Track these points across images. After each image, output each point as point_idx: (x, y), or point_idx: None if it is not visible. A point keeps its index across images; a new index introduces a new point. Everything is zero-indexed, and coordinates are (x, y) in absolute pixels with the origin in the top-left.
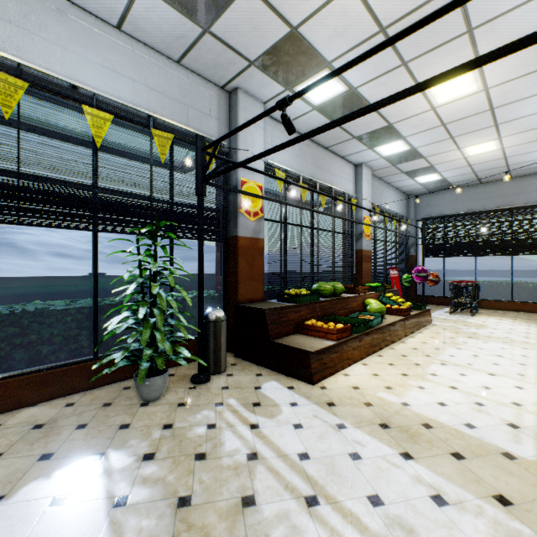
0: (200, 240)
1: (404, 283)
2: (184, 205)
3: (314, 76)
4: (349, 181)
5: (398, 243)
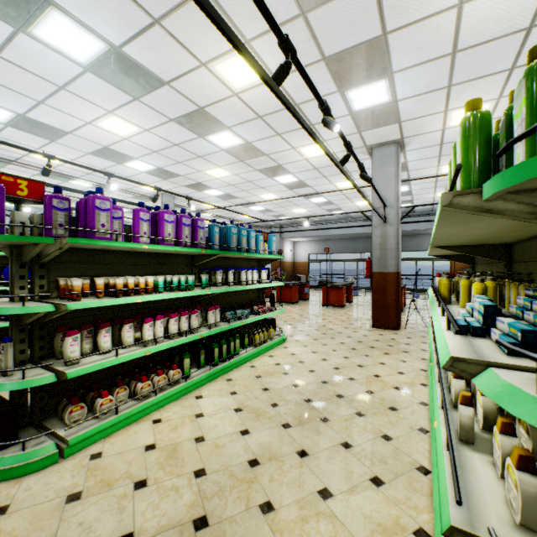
0: None
1: None
2: None
3: None
4: None
5: None
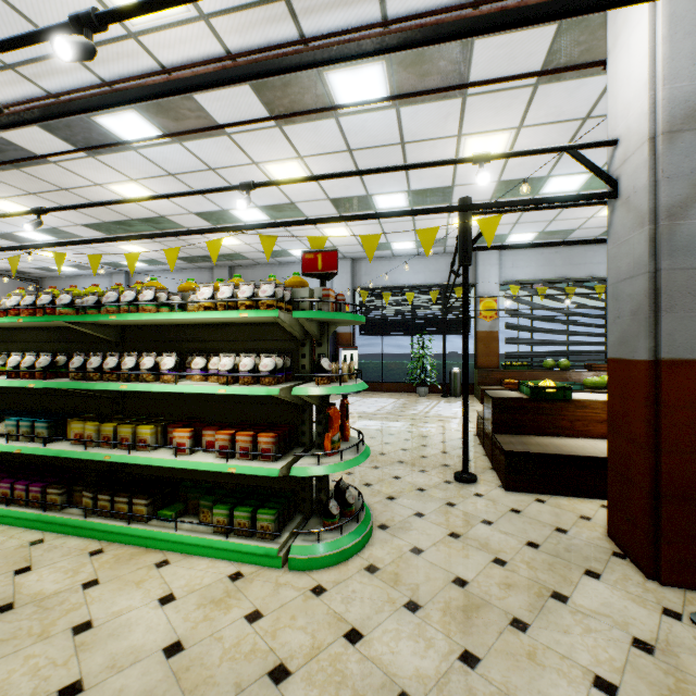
0: (443, 337)
1: None
2: (446, 320)
3: (509, 237)
4: None
5: None
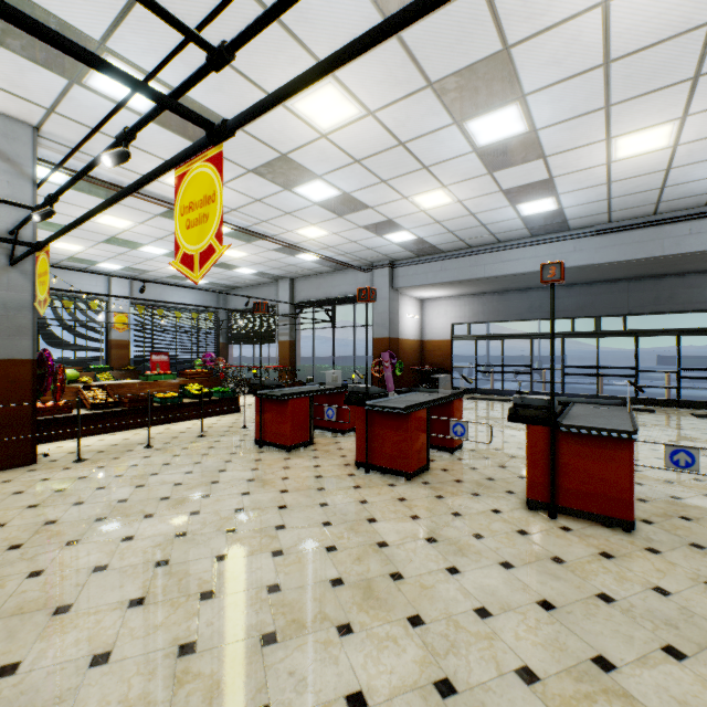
0: None
1: (196, 366)
2: None
3: None
4: (98, 286)
5: (192, 333)
